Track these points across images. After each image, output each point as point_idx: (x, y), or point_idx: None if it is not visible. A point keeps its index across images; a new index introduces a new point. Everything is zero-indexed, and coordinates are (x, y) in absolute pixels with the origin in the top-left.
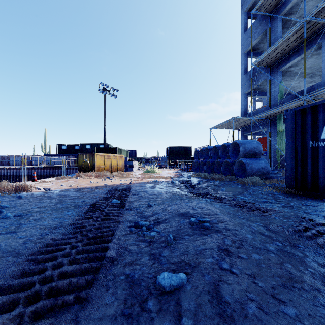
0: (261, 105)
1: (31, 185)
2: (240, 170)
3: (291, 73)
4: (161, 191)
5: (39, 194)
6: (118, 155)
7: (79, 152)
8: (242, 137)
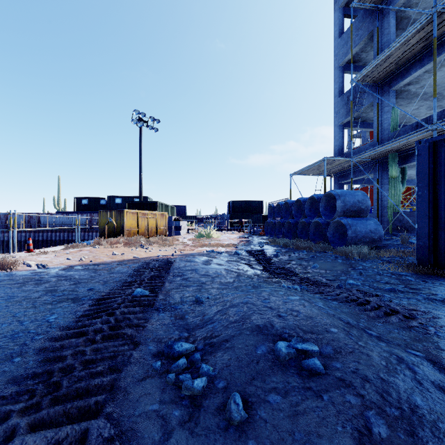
0: (360, 143)
1: (15, 260)
2: (337, 235)
3: (408, 95)
4: (220, 269)
5: (25, 275)
6: (158, 212)
7: (106, 208)
8: (337, 187)
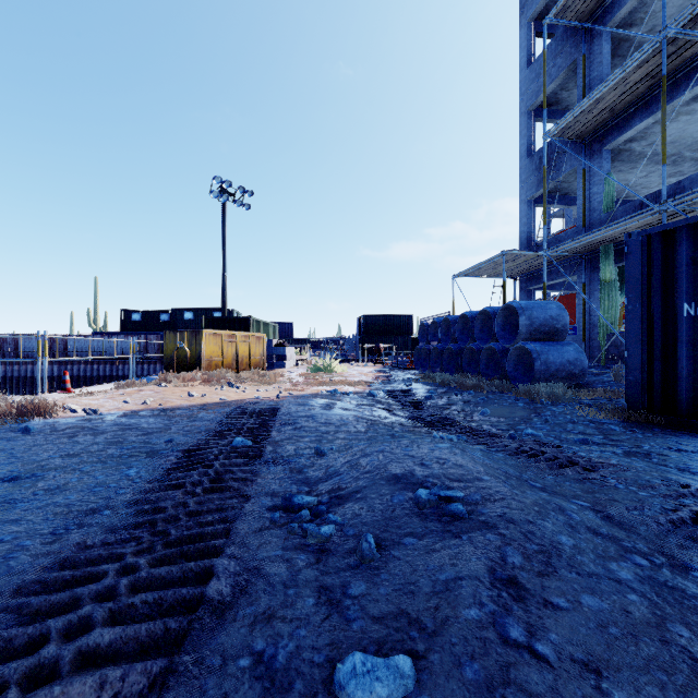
0: (563, 225)
1: (54, 402)
2: (520, 367)
3: (630, 156)
4: (347, 415)
5: (72, 424)
6: (252, 333)
7: (170, 326)
8: (524, 294)
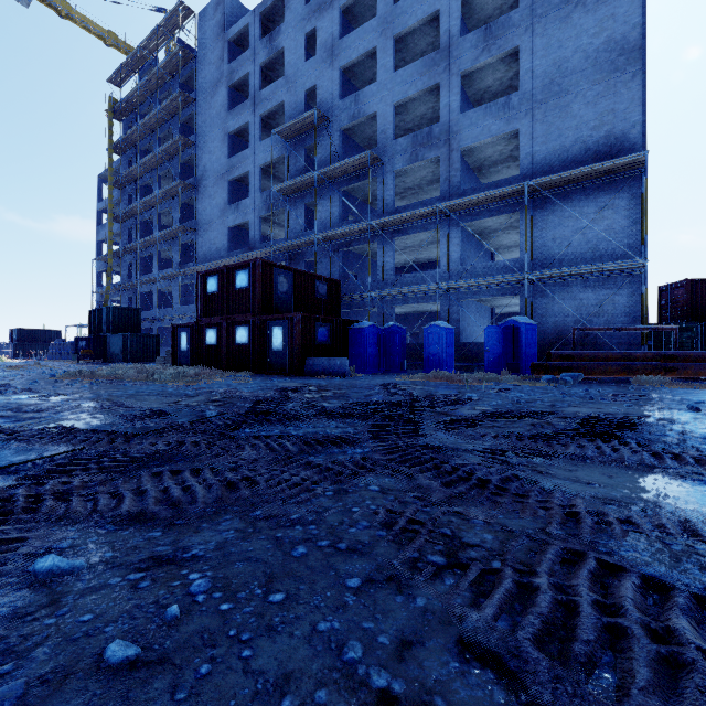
0: None
1: None
2: None
3: None
4: None
5: None
6: None
7: None
8: None
